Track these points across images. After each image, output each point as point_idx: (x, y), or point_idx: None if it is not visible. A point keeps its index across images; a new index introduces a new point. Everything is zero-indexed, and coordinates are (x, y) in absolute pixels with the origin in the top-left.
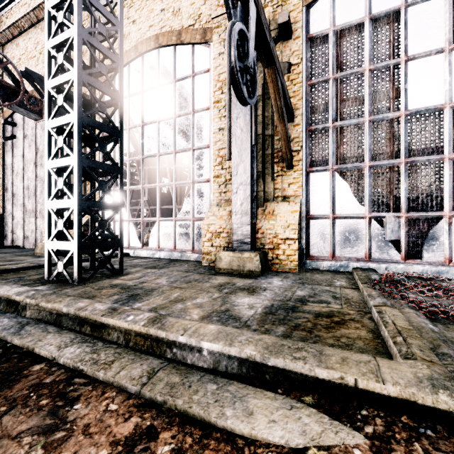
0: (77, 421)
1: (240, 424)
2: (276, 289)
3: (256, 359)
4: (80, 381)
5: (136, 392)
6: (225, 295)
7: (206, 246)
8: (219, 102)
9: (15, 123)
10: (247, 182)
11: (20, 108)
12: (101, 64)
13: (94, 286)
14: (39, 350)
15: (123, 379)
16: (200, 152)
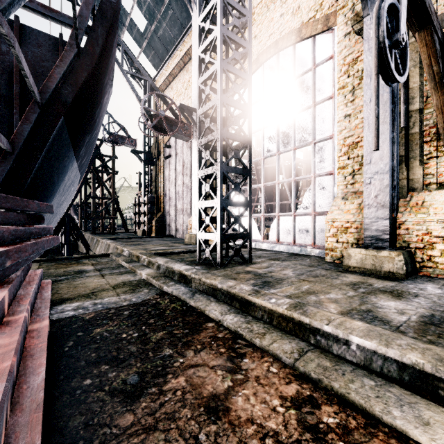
0: (249, 371)
1: (414, 429)
2: (433, 298)
3: (425, 368)
4: (242, 343)
5: (290, 364)
6: (362, 294)
7: (329, 242)
8: (344, 87)
9: (170, 146)
10: (384, 170)
11: (178, 135)
12: (235, 85)
13: (232, 271)
14: (208, 313)
15: (277, 350)
16: (321, 144)
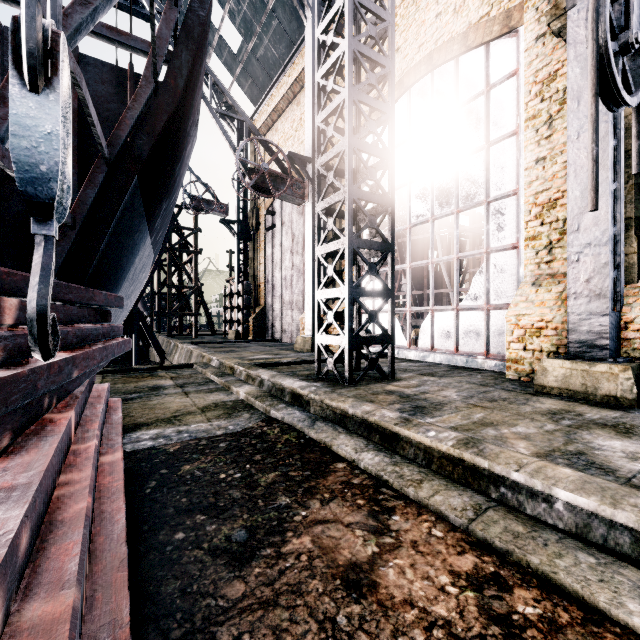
0: (401, 533)
1: None
2: None
3: None
4: (388, 493)
5: (462, 526)
6: (567, 429)
7: (512, 349)
8: (536, 117)
9: (274, 212)
10: (601, 241)
11: (287, 196)
12: (370, 122)
13: (367, 390)
14: (336, 449)
15: (441, 505)
16: (499, 204)
